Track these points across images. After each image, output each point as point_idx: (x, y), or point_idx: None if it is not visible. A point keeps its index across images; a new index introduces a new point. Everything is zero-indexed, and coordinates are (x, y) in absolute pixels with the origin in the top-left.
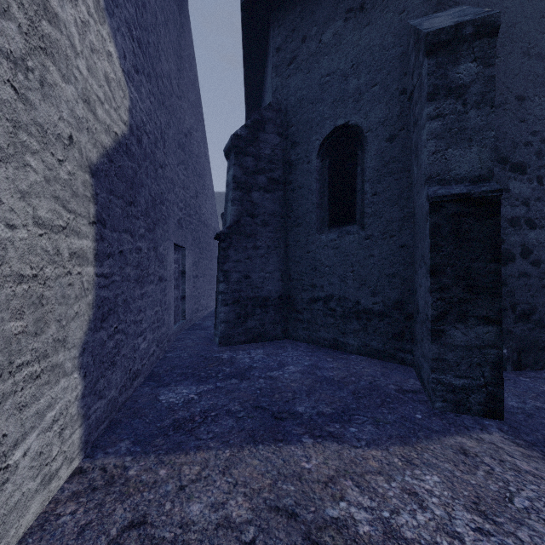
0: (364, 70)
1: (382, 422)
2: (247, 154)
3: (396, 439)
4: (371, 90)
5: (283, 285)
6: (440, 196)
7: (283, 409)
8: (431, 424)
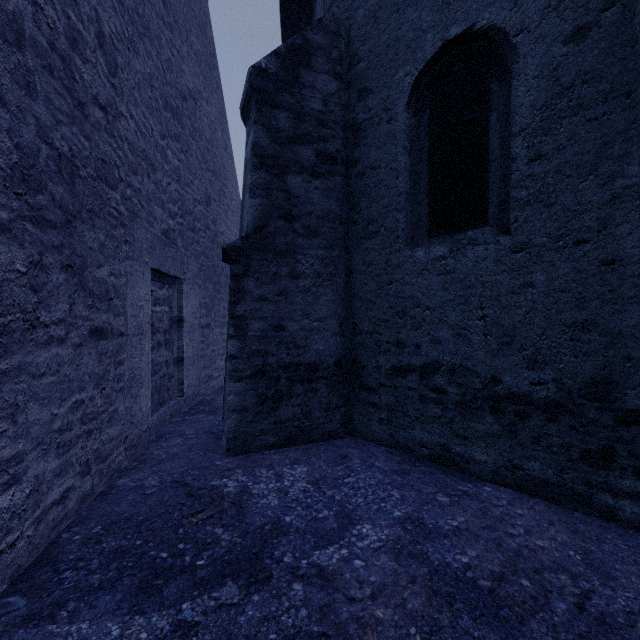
0: None
1: None
2: (279, 106)
3: None
4: None
5: (343, 342)
6: None
7: None
8: None
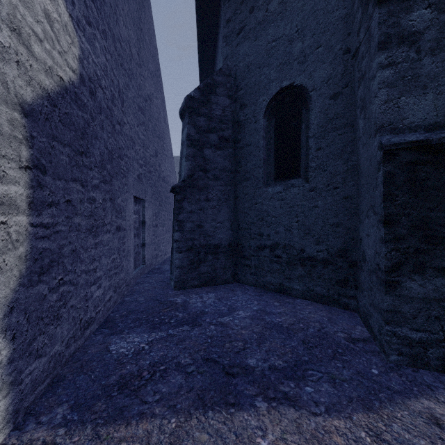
0: (309, 33)
1: (339, 380)
2: (200, 114)
3: (357, 403)
4: (315, 52)
5: (232, 234)
6: (395, 143)
7: (234, 361)
8: (390, 382)
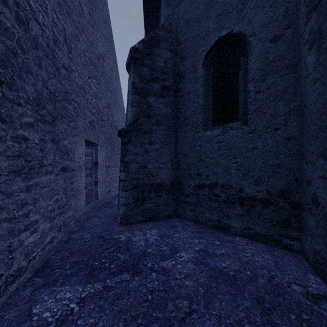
0: None
1: None
2: (144, 65)
3: None
4: None
5: (173, 174)
6: None
7: None
8: None
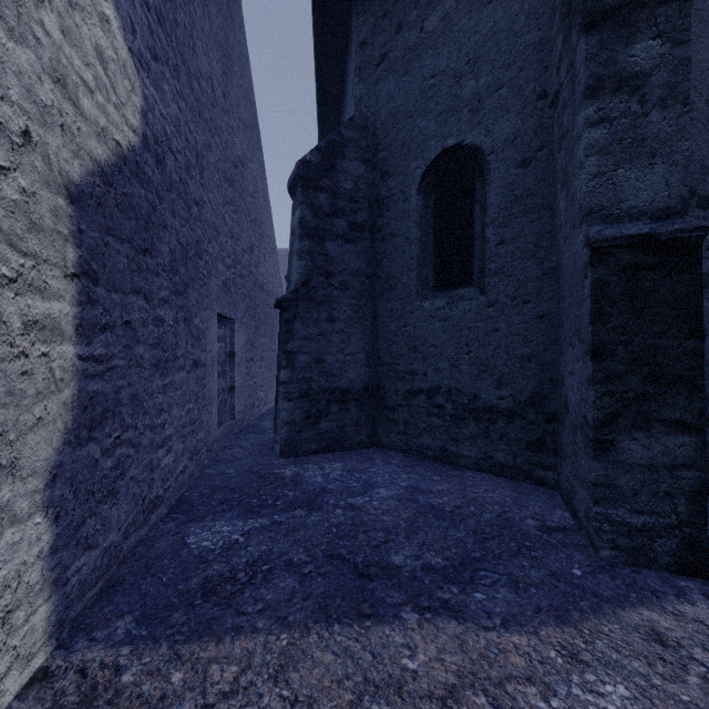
0: (486, 66)
1: (523, 583)
2: (319, 189)
3: (548, 614)
4: (496, 95)
5: (369, 372)
6: (608, 238)
7: (372, 559)
8: (598, 586)
